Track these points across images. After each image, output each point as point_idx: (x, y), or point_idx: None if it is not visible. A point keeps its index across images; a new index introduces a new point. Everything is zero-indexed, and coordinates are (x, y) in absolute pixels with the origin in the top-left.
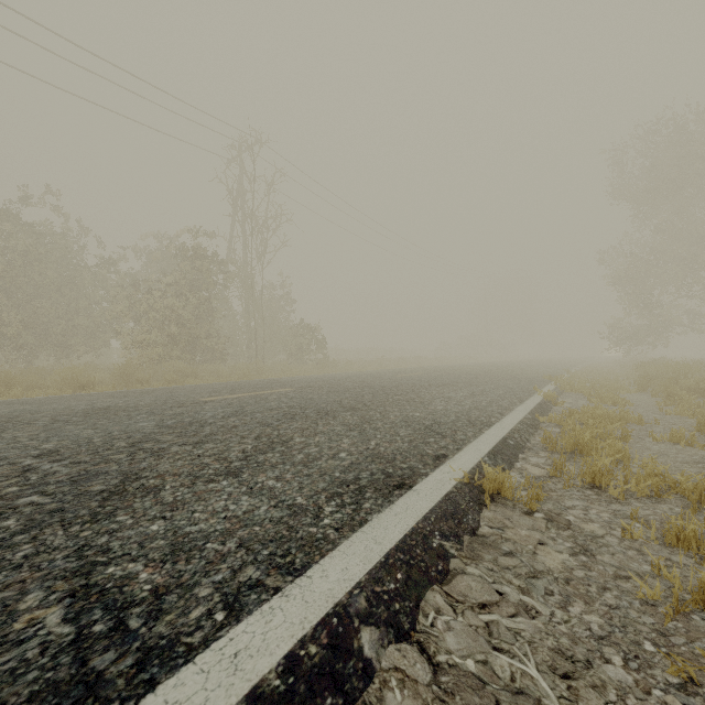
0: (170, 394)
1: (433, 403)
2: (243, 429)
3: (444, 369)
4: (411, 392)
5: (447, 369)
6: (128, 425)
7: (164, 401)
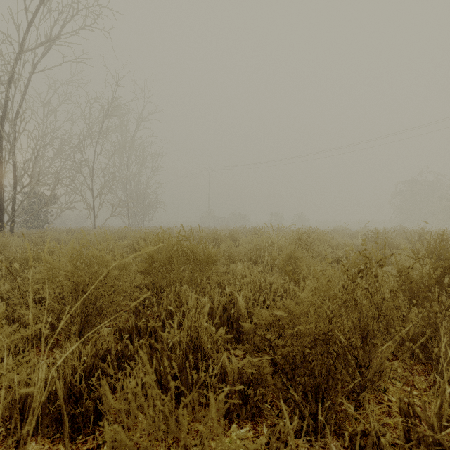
0: None
1: None
2: None
3: None
4: None
5: None
6: None
7: None
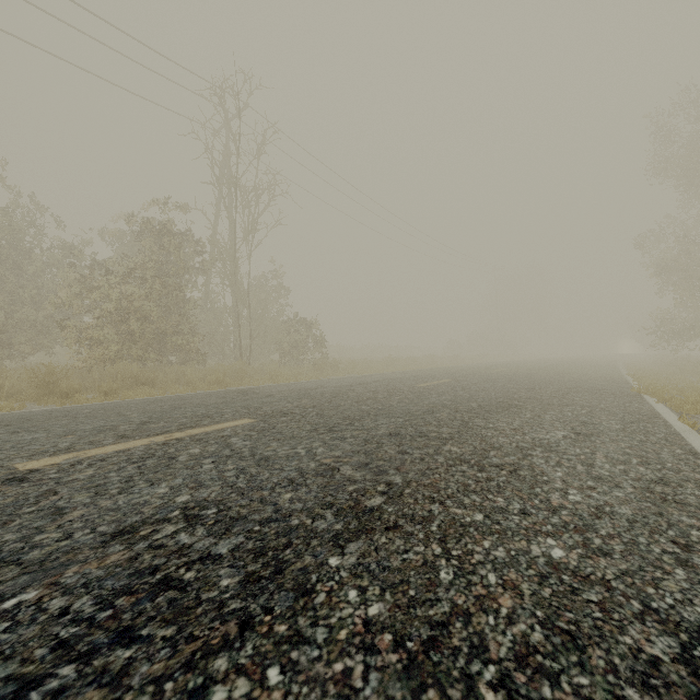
0: (0, 440)
1: (541, 474)
2: None
3: (471, 373)
4: (466, 429)
5: (475, 373)
6: None
7: None
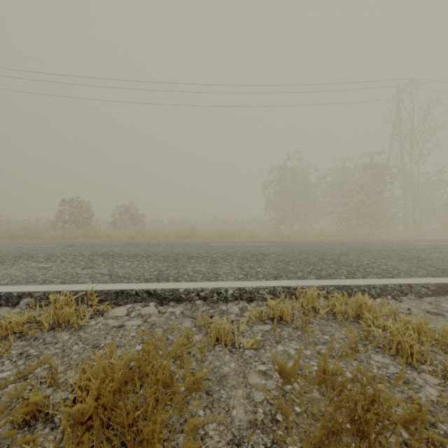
0: (384, 241)
1: None
2: (447, 252)
3: None
4: None
5: None
6: (389, 247)
7: (388, 242)
